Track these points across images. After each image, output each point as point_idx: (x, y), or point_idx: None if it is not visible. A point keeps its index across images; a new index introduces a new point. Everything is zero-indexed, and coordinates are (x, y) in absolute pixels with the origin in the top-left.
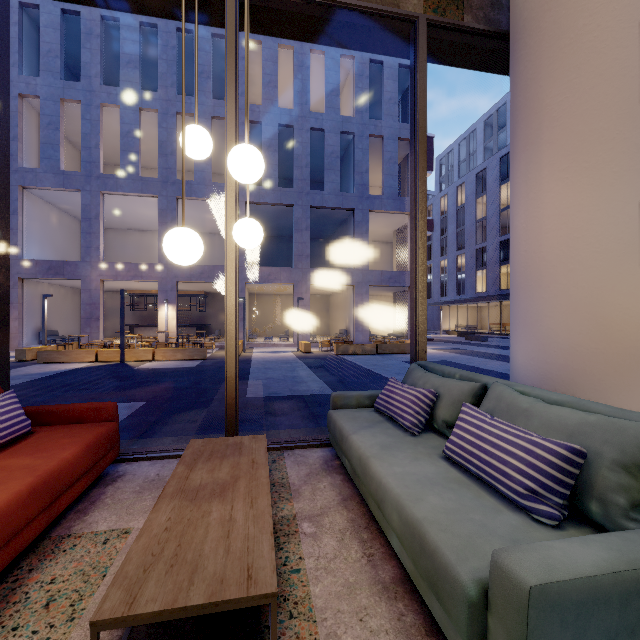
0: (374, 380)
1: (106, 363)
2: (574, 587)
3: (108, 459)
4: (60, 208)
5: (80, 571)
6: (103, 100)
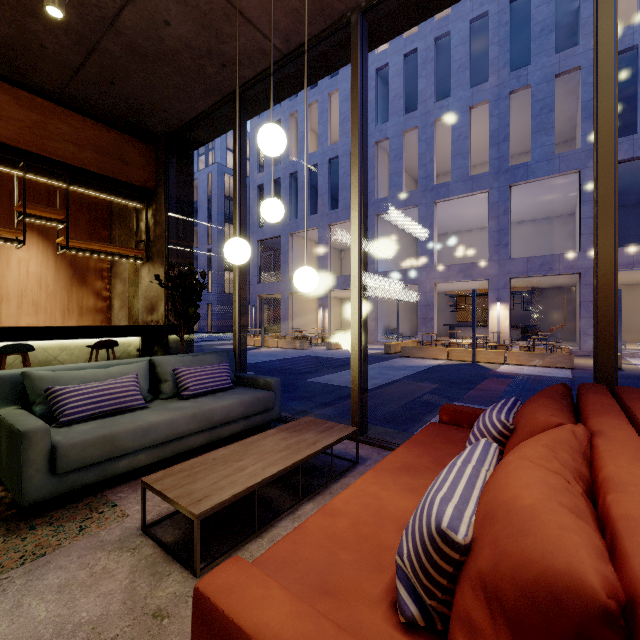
0: None
1: (458, 362)
2: None
3: None
4: (397, 226)
5: None
6: (436, 116)
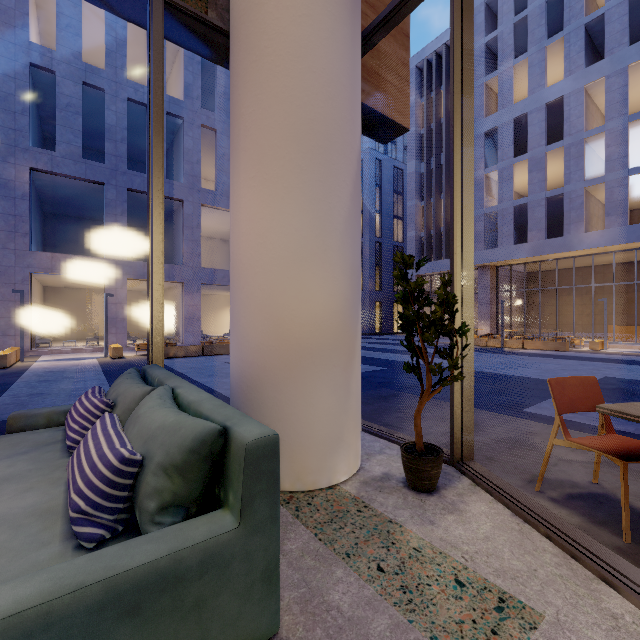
0: None
1: None
2: None
3: None
4: None
5: None
6: None
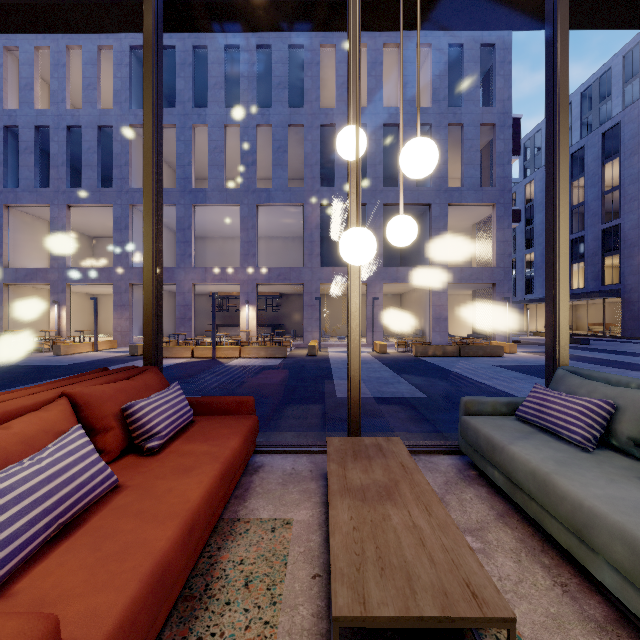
0: (466, 384)
1: (201, 359)
2: None
3: (251, 450)
4: None
5: (262, 556)
6: (194, 122)
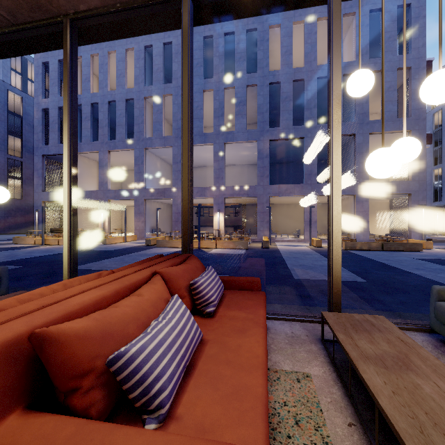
0: (397, 273)
1: None
2: None
3: None
4: (161, 158)
5: (299, 401)
6: None
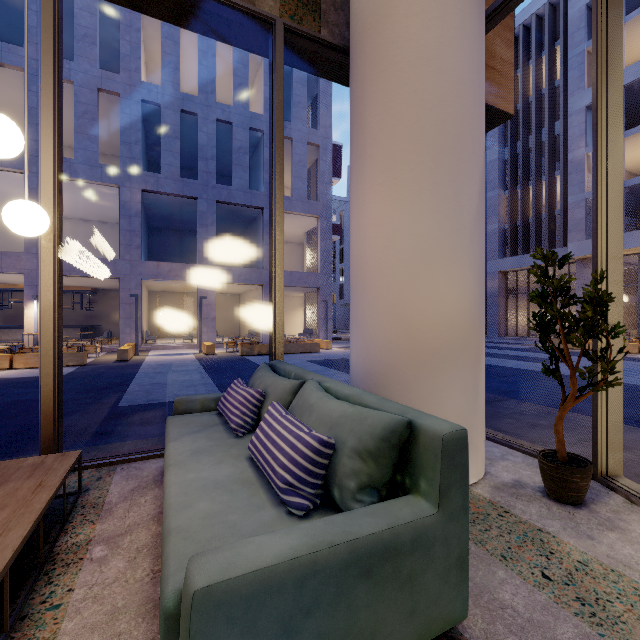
0: None
1: None
2: (245, 582)
3: None
4: None
5: None
6: None
